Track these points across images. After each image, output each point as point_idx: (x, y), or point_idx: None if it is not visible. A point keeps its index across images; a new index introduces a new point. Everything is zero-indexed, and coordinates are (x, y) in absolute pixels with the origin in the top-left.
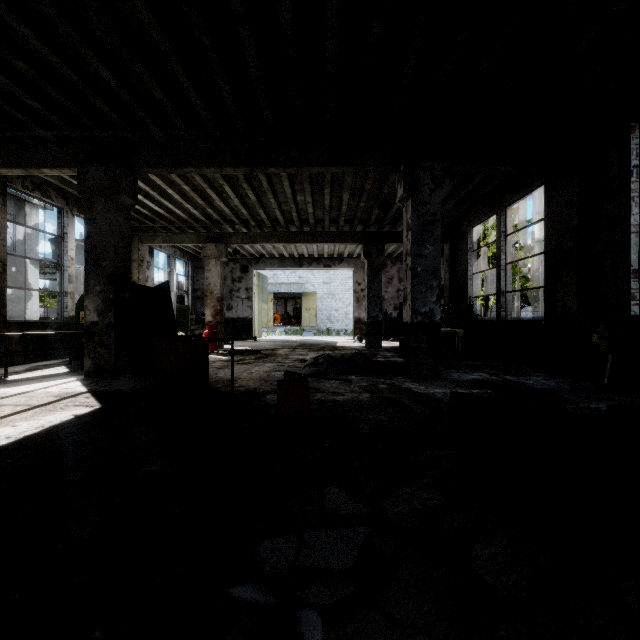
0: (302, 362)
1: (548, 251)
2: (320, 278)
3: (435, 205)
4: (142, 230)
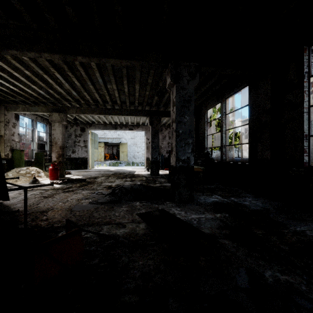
0: (108, 189)
1: (251, 123)
2: (129, 135)
3: (190, 90)
4: (8, 102)
